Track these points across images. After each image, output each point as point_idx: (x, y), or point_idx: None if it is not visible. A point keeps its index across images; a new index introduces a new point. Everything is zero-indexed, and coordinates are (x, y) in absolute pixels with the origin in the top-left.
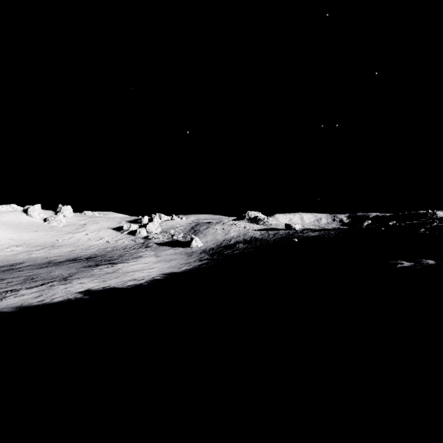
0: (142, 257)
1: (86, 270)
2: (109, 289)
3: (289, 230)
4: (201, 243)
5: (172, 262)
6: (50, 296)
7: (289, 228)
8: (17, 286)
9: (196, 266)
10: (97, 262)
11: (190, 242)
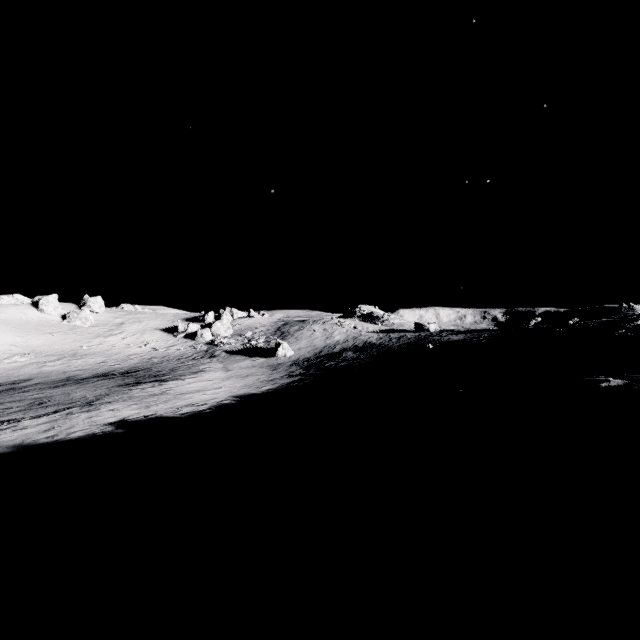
0: (204, 371)
1: (121, 390)
2: (154, 419)
3: (420, 331)
4: (292, 352)
5: (249, 379)
6: (65, 429)
7: (420, 328)
8: (18, 414)
9: (284, 385)
10: (138, 379)
11: (274, 350)
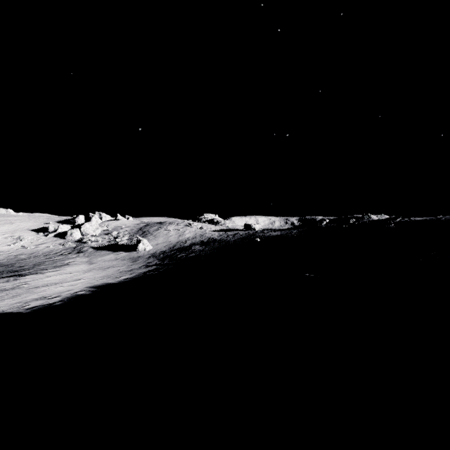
0: (68, 264)
1: None
2: None
3: (249, 230)
4: (150, 246)
5: (109, 270)
6: None
7: (249, 228)
8: None
9: (141, 274)
10: None
11: (136, 245)
